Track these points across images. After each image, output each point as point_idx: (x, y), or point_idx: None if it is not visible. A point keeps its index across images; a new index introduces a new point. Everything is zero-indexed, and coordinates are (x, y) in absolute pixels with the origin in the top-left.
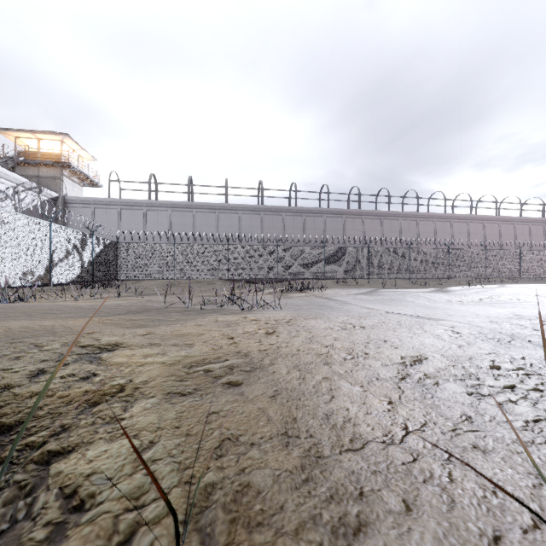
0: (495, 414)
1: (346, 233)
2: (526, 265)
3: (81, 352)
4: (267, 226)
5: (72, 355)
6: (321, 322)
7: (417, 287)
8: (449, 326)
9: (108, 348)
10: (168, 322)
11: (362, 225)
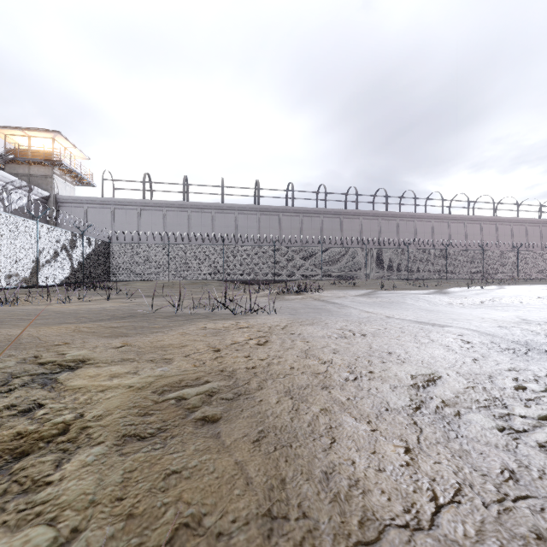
0: (542, 465)
1: (344, 233)
2: (524, 266)
3: (36, 372)
4: (264, 226)
5: (24, 376)
6: (318, 329)
7: (416, 289)
8: (457, 334)
9: (72, 365)
10: (152, 330)
11: (359, 226)
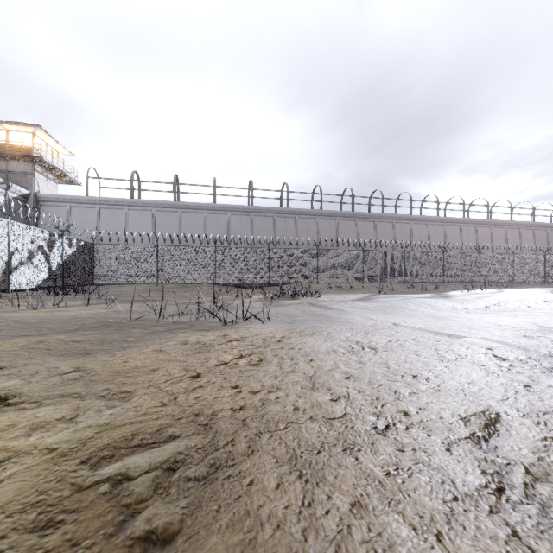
0: None
1: (340, 235)
2: (519, 269)
3: None
4: (258, 228)
5: None
6: (321, 342)
7: (414, 292)
8: (484, 348)
9: None
10: (122, 345)
11: (355, 228)
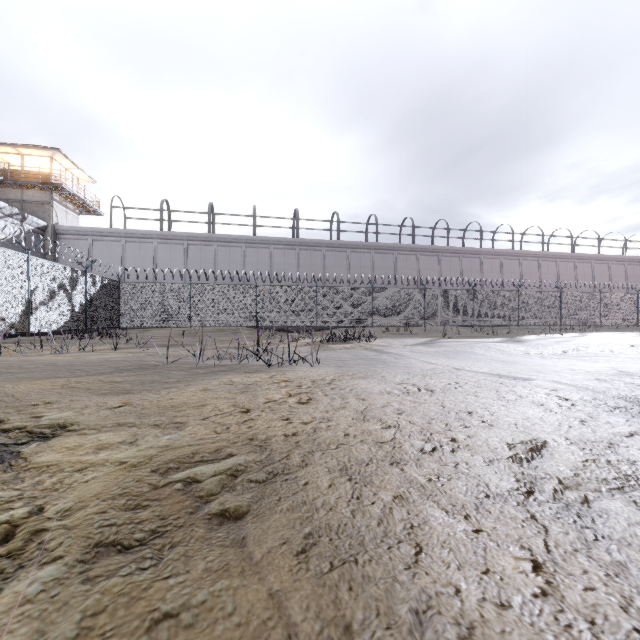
0: None
1: (398, 272)
2: (608, 311)
3: None
4: (304, 263)
5: None
6: (374, 384)
7: (484, 337)
8: (549, 389)
9: (46, 433)
10: (164, 385)
11: (416, 263)
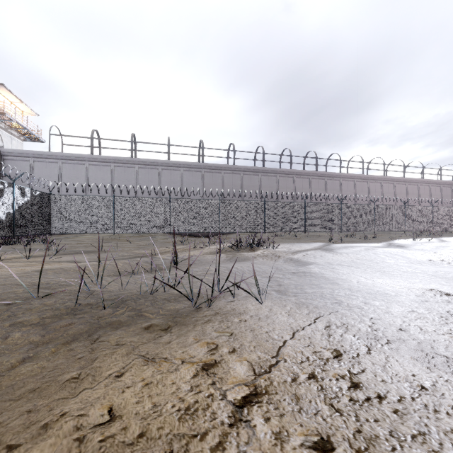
0: None
1: (279, 190)
2: (438, 220)
3: None
4: (207, 183)
5: None
6: None
7: (360, 241)
8: None
9: None
10: None
11: (293, 183)
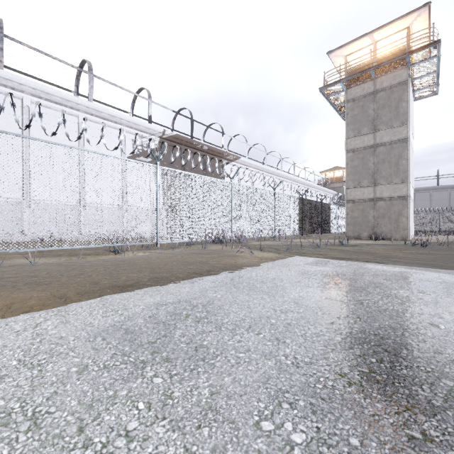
0: None
1: None
2: None
3: None
4: None
5: None
6: None
7: None
8: None
9: None
10: None
11: None
